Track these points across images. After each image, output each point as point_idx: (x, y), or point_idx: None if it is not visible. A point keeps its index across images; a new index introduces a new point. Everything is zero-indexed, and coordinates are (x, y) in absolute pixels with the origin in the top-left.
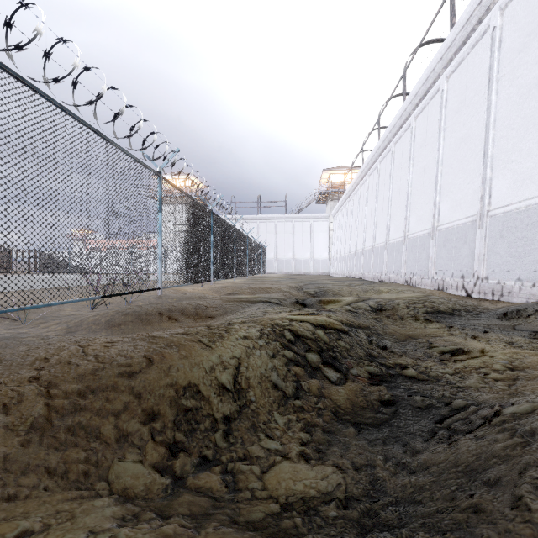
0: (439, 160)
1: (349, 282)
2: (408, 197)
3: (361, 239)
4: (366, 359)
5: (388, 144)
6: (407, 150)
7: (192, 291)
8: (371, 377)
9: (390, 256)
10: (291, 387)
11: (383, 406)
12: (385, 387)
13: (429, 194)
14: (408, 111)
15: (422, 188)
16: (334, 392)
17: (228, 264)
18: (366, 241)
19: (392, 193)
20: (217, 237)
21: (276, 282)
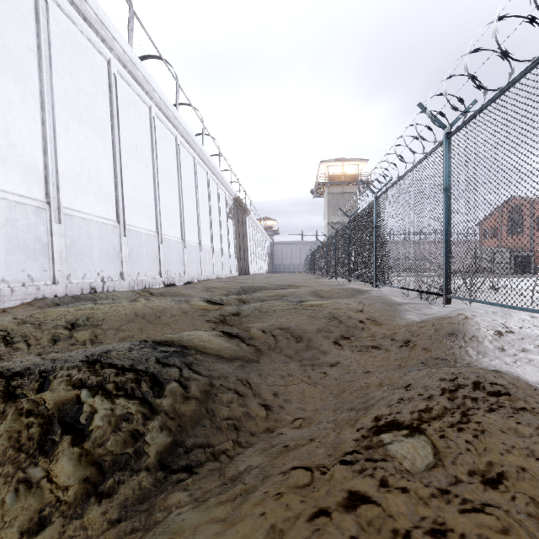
0: None
1: None
2: None
3: None
4: None
5: None
6: None
7: None
8: None
9: None
10: None
11: None
12: None
13: None
14: None
15: None
16: None
17: None
18: None
19: None
20: None
21: None
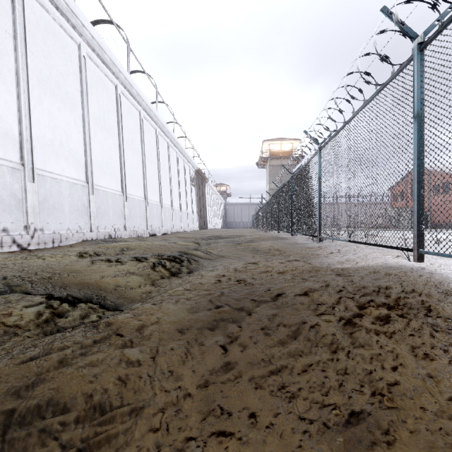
0: None
1: None
2: None
3: None
4: None
5: None
6: None
7: (368, 255)
8: None
9: None
10: None
11: None
12: None
13: None
14: None
15: None
16: None
17: None
18: None
19: None
20: None
21: None
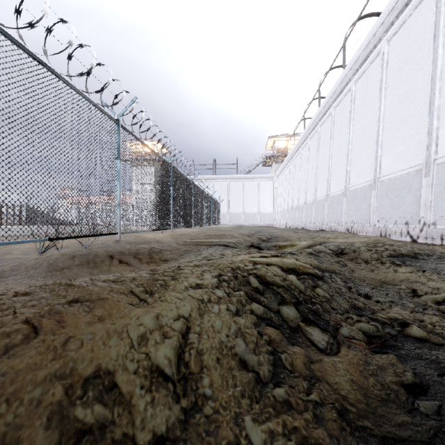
0: (380, 116)
1: (293, 231)
2: (348, 153)
3: (302, 195)
4: (352, 313)
5: (329, 108)
6: (347, 112)
7: (152, 237)
8: (370, 341)
9: (331, 208)
10: (266, 365)
11: (411, 396)
12: (397, 359)
13: (369, 149)
14: (349, 76)
15: (362, 145)
16: (330, 370)
17: (186, 214)
18: (308, 196)
19: (332, 152)
20: (176, 189)
21: (229, 230)
